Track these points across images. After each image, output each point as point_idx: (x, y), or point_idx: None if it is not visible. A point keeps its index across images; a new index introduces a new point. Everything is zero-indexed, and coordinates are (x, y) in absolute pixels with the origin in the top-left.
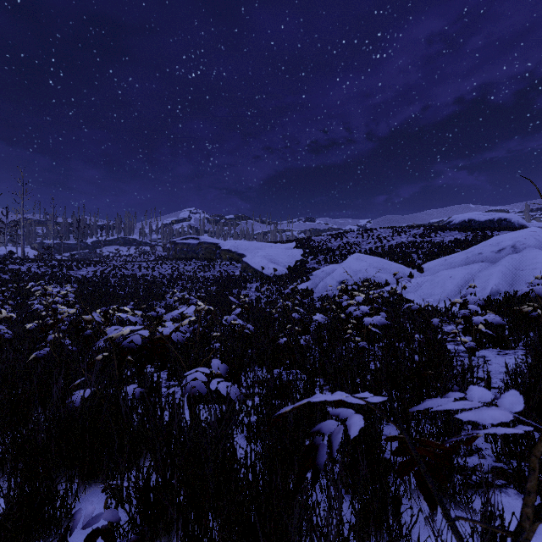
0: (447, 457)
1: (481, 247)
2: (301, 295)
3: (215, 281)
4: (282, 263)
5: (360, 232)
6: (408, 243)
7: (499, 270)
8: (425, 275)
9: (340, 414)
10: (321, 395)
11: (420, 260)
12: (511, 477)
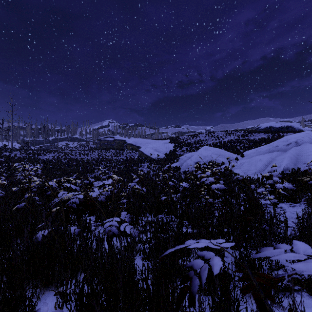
0: (275, 284)
1: (277, 142)
2: (173, 170)
3: (123, 162)
4: (162, 152)
5: (207, 133)
6: (235, 140)
7: (288, 156)
8: (245, 159)
9: (205, 255)
10: (192, 241)
11: (242, 150)
12: (305, 285)
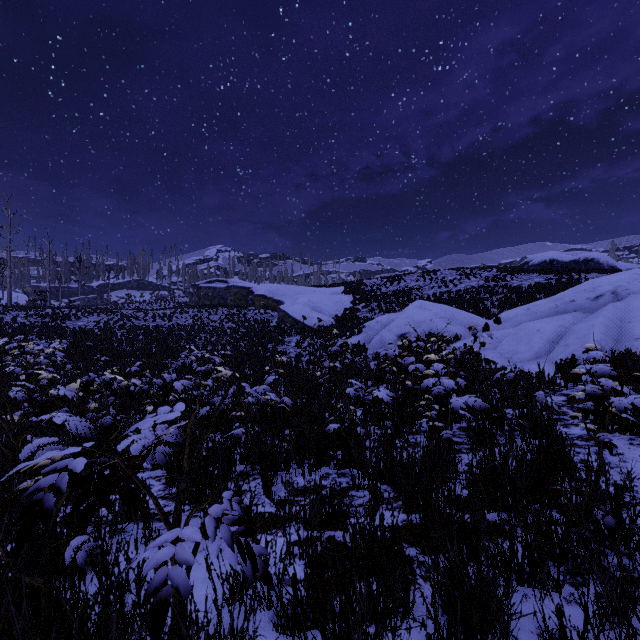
0: None
1: (573, 293)
2: (351, 352)
3: (246, 334)
4: (328, 312)
5: (421, 274)
6: (479, 288)
7: (601, 322)
8: (504, 327)
9: None
10: None
11: (495, 308)
12: None
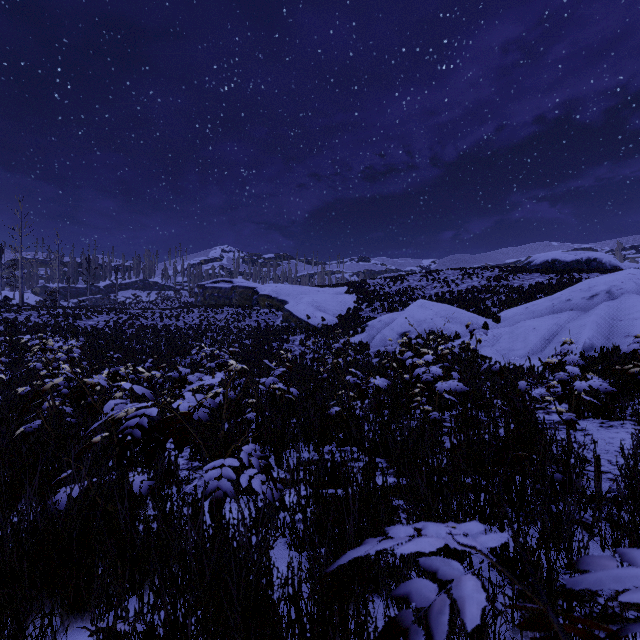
0: None
1: (569, 293)
2: (354, 350)
3: (251, 333)
4: (331, 311)
5: (423, 274)
6: (481, 287)
7: (593, 320)
8: (502, 326)
9: (438, 570)
10: (404, 530)
11: (496, 308)
12: None
